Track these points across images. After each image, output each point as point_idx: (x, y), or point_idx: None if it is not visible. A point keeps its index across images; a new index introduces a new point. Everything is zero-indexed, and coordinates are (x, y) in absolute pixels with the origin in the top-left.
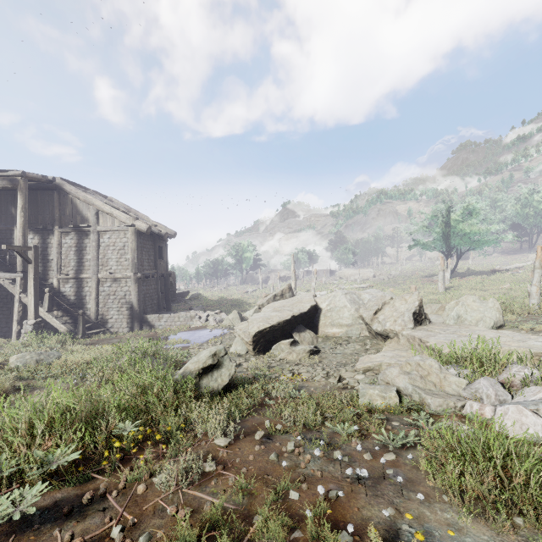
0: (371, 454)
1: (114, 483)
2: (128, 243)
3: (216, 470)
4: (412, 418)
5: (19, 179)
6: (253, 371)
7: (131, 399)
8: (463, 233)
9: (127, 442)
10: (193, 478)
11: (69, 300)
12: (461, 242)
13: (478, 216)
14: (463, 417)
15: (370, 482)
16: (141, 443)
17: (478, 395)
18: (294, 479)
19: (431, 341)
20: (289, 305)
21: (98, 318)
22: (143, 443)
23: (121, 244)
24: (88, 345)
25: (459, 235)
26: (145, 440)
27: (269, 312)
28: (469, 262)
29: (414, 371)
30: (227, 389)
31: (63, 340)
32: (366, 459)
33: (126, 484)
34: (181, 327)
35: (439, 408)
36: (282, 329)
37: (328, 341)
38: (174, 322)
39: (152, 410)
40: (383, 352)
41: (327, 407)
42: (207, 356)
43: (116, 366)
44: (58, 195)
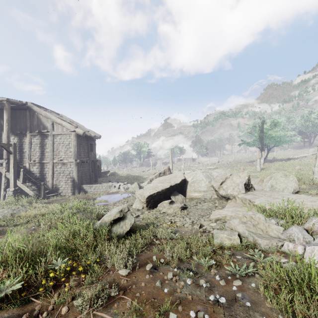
0: (224, 280)
1: (46, 304)
2: (71, 142)
3: (118, 294)
4: (249, 253)
5: (5, 103)
6: (146, 220)
7: (65, 241)
8: (271, 136)
9: (59, 272)
10: (102, 302)
11: (35, 176)
12: (270, 142)
13: (280, 126)
14: (283, 252)
15: (226, 304)
16: (69, 272)
17: (292, 237)
18: (172, 302)
19: (256, 201)
20: (168, 179)
21: (53, 186)
22: (70, 272)
23: (67, 142)
24: (46, 204)
25: (268, 138)
26: (72, 270)
27: (156, 183)
28: (274, 153)
29: (249, 221)
30: (129, 233)
31: (30, 201)
32: (221, 285)
33: (54, 306)
34: (103, 192)
35: (266, 246)
36: (164, 193)
37: (192, 201)
38: (99, 189)
39: (78, 248)
40: (226, 208)
41: (193, 246)
42: (116, 212)
43: (60, 217)
44: (29, 112)
